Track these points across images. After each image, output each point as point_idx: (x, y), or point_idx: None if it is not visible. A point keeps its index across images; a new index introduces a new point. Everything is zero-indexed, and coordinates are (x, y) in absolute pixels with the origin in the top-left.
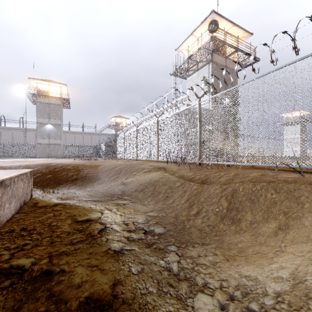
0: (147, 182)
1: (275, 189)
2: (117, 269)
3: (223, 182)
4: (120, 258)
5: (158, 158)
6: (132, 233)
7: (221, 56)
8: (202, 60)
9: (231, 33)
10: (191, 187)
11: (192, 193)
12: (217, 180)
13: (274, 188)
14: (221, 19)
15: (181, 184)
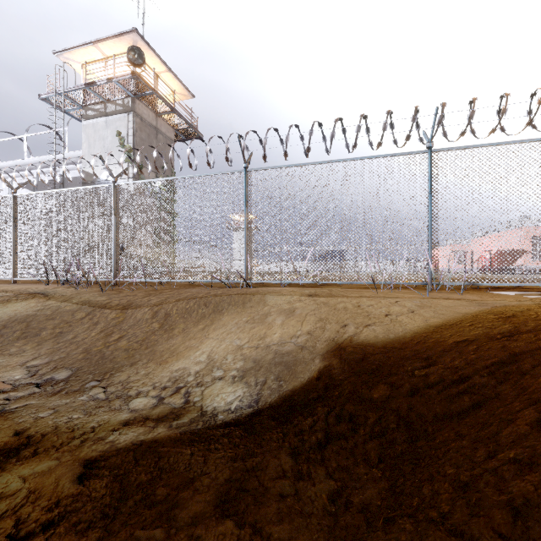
0: (5, 321)
1: (206, 302)
2: (12, 423)
3: (154, 303)
4: (9, 415)
5: (17, 275)
6: (13, 391)
7: (149, 108)
8: (115, 101)
9: (165, 79)
10: (107, 317)
11: (110, 324)
12: (146, 302)
13: (205, 302)
14: (149, 50)
15: (87, 314)
